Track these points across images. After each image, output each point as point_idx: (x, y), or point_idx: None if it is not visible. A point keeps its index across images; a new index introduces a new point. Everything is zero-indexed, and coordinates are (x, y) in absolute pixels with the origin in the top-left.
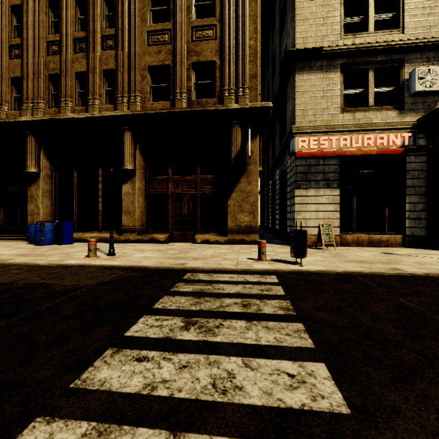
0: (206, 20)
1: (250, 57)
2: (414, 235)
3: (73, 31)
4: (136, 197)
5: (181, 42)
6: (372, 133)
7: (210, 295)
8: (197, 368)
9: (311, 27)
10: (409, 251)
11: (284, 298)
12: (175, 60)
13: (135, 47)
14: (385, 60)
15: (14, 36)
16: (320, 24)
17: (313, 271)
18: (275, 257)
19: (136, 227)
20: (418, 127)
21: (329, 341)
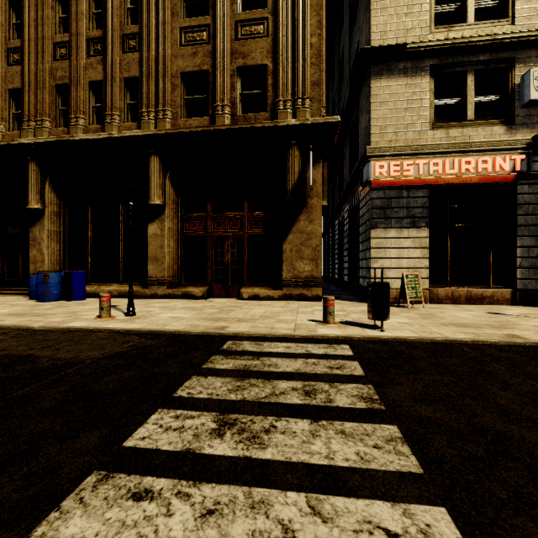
0: (254, 12)
1: (312, 59)
2: (528, 289)
3: (86, 29)
4: (165, 240)
5: (223, 41)
6: (471, 155)
7: (258, 375)
8: (232, 517)
9: (392, 19)
10: (522, 310)
11: (364, 380)
12: (216, 63)
13: (164, 48)
14: (489, 59)
15: (13, 36)
16: (403, 14)
17: (400, 338)
18: (345, 318)
19: (166, 278)
20: (534, 148)
21: (444, 460)
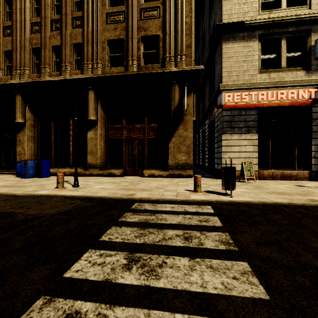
0: (151, 3)
1: (186, 31)
2: None
3: (50, 14)
4: (98, 141)
5: (132, 21)
6: (284, 89)
7: (154, 226)
8: None
9: (235, 6)
10: (316, 184)
11: (222, 229)
12: (128, 34)
13: (97, 25)
14: (295, 30)
15: (7, 19)
16: (242, 3)
17: (243, 202)
18: (208, 189)
19: (98, 164)
20: None
21: (283, 289)
